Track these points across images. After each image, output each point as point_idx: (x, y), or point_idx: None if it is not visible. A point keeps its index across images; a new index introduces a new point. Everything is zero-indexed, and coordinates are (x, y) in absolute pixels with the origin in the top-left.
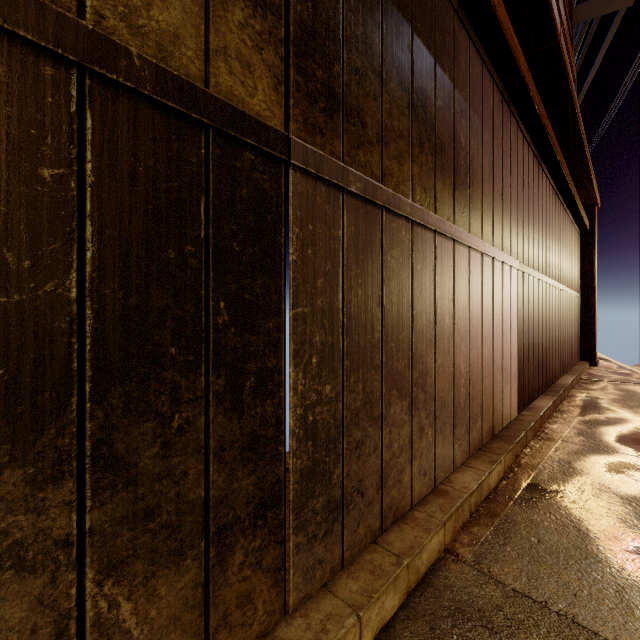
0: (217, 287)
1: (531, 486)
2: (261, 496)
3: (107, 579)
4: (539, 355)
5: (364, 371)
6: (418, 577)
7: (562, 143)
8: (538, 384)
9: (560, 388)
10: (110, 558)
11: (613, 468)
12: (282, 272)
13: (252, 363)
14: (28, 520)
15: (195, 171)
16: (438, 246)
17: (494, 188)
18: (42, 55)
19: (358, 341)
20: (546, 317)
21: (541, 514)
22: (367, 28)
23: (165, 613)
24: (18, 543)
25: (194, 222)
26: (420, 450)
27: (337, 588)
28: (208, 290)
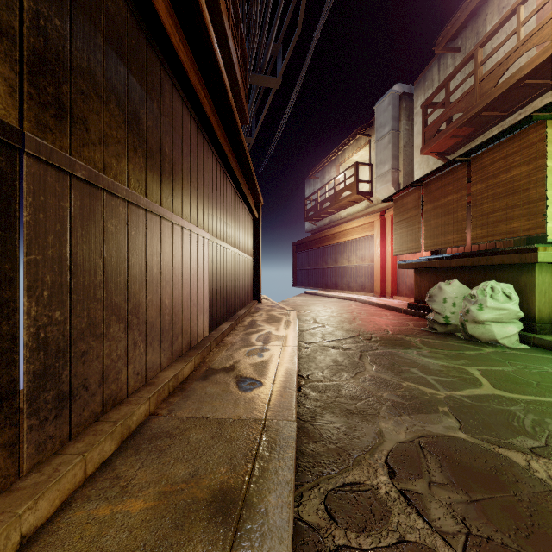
0: None
1: (209, 370)
2: None
3: None
4: (224, 296)
5: (89, 302)
6: (130, 431)
7: (239, 161)
8: (224, 315)
9: (237, 316)
10: None
11: (251, 353)
12: (17, 229)
13: None
14: None
15: None
16: (149, 220)
17: (191, 185)
18: None
19: (83, 281)
20: (229, 271)
21: (210, 382)
22: (91, 63)
23: None
24: None
25: None
26: (134, 357)
27: (66, 450)
28: None
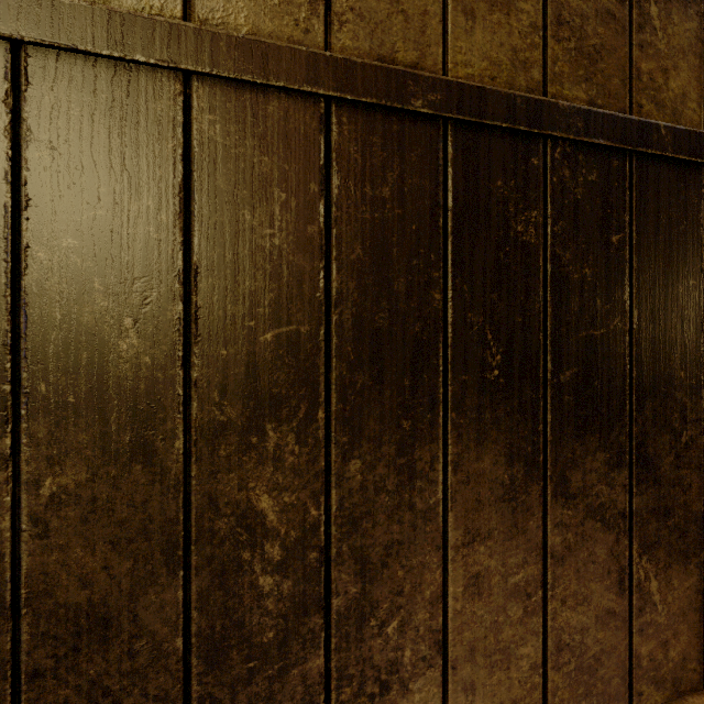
0: None
1: None
2: None
3: (643, 554)
4: None
5: None
6: None
7: None
8: None
9: None
10: (645, 538)
11: None
12: None
13: None
14: (606, 490)
15: (696, 211)
16: None
17: None
18: (612, 154)
19: None
20: None
21: None
22: None
23: (676, 603)
24: (602, 505)
25: (695, 258)
26: None
27: None
28: None
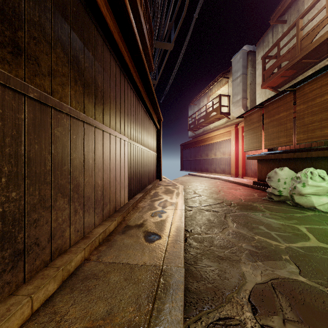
0: None
1: (126, 226)
2: None
3: None
4: (138, 177)
5: (39, 185)
6: (69, 273)
7: (148, 94)
8: (138, 189)
9: (146, 190)
10: None
11: (154, 214)
12: None
13: None
14: None
15: None
16: (86, 128)
17: (116, 107)
18: None
19: (35, 170)
20: (141, 162)
21: (127, 235)
22: (41, 19)
23: None
24: None
25: None
26: (75, 220)
27: (19, 292)
28: None
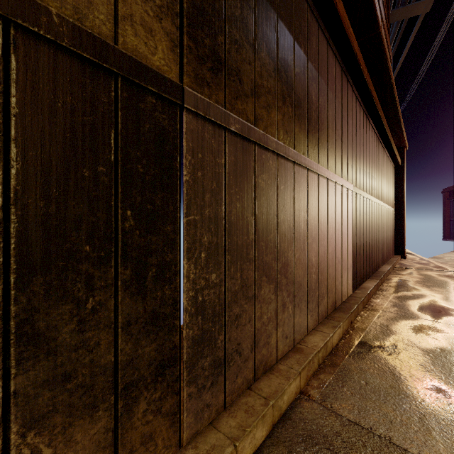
0: (125, 199)
1: (361, 343)
2: (161, 359)
3: (30, 431)
4: (367, 251)
5: (241, 263)
6: (280, 413)
7: (382, 104)
8: (366, 271)
9: (381, 274)
10: (32, 414)
11: (417, 329)
12: (178, 189)
13: (153, 258)
14: None
15: (106, 109)
16: (296, 173)
17: (336, 133)
18: None
19: (237, 241)
20: (372, 224)
21: (368, 363)
22: (243, 11)
23: None
24: None
25: (105, 148)
26: (283, 320)
27: (220, 425)
28: (117, 201)
